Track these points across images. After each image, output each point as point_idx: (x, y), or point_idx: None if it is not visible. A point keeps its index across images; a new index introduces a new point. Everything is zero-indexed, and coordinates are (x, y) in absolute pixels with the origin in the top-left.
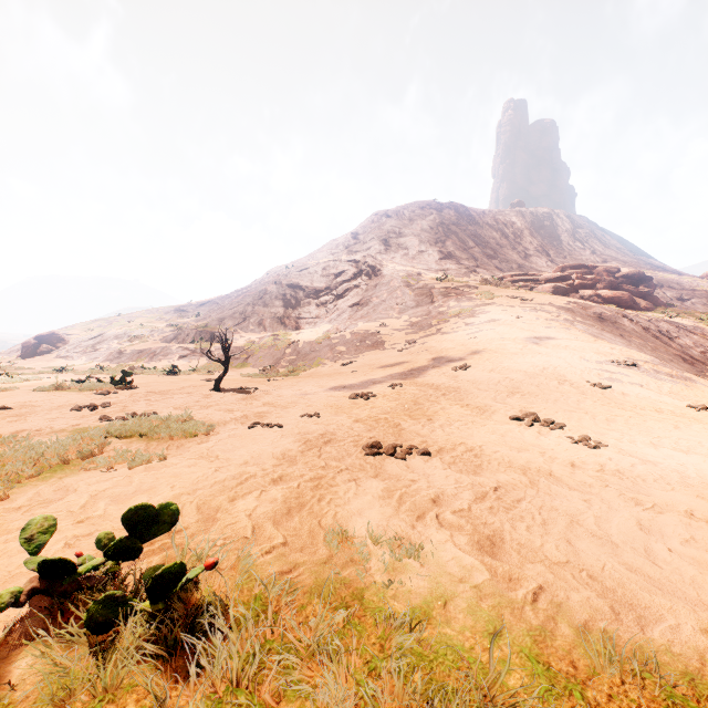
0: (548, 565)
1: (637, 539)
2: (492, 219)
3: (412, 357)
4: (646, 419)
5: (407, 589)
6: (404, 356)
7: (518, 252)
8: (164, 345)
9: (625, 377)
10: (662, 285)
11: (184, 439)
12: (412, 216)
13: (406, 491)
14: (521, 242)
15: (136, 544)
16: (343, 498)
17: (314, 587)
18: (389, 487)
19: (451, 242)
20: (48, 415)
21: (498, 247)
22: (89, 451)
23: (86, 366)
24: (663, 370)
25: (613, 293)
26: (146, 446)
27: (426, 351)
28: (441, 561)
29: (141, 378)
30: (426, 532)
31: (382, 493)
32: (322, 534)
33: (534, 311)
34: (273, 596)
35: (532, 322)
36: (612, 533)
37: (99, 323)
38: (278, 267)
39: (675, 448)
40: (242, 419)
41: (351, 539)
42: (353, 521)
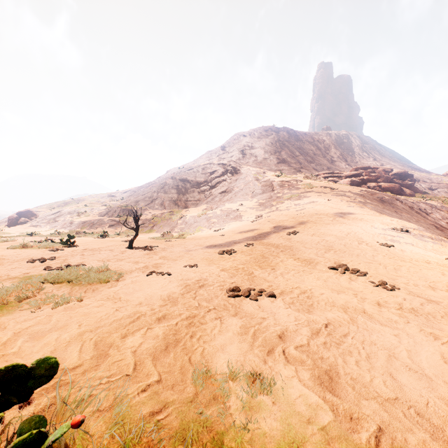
0: (380, 403)
1: (445, 372)
2: (311, 138)
3: (260, 226)
4: (421, 268)
5: (262, 431)
6: (255, 225)
7: (327, 159)
8: (99, 218)
9: (402, 239)
10: (418, 180)
11: (99, 284)
12: (259, 135)
13: (258, 328)
14: (329, 153)
15: (10, 400)
16: (210, 335)
17: (179, 432)
18: (246, 324)
19: (285, 152)
20: (9, 266)
21: (314, 155)
22: (26, 295)
23: (49, 232)
24: (426, 234)
25: (389, 185)
26: (70, 290)
27: (269, 222)
28: (290, 399)
29: (82, 240)
30: (275, 368)
31: (240, 330)
32: (191, 371)
33: (339, 196)
34: (141, 443)
35: (338, 203)
36: (423, 366)
37: (58, 204)
38: (174, 168)
39: (447, 290)
40: (144, 269)
41: (214, 375)
42: (217, 357)
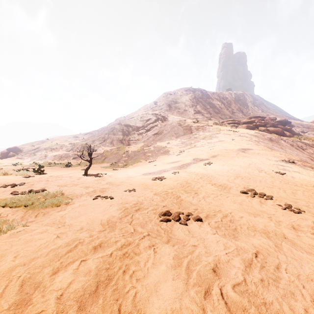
0: None
1: None
2: (217, 96)
3: (182, 158)
4: (313, 192)
5: None
6: (179, 158)
7: (229, 111)
8: (66, 153)
9: (290, 168)
10: (294, 126)
11: (50, 208)
12: (181, 94)
13: (191, 259)
14: (230, 106)
15: None
16: (143, 269)
17: None
18: (178, 254)
19: (199, 106)
20: None
21: (220, 108)
22: None
23: (29, 162)
24: (307, 164)
25: (274, 129)
26: (24, 214)
27: (189, 155)
28: None
29: (51, 168)
30: None
31: (173, 262)
32: None
33: (240, 136)
34: None
35: (240, 141)
36: None
37: (37, 142)
38: (120, 117)
39: None
40: (92, 193)
41: None
42: (150, 305)
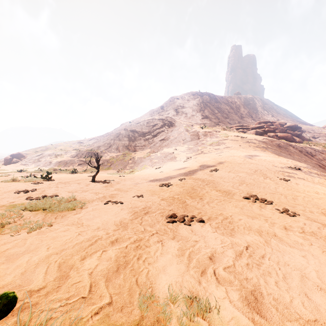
0: (303, 325)
1: None
2: (226, 100)
3: (189, 165)
4: (313, 198)
5: None
6: (185, 164)
7: (238, 116)
8: (71, 159)
9: (295, 175)
10: (305, 131)
11: (67, 212)
12: (188, 98)
13: (192, 250)
14: (239, 111)
15: None
16: (153, 257)
17: None
18: (182, 247)
19: (207, 111)
20: (0, 196)
21: (228, 113)
22: (8, 221)
23: (34, 169)
24: (313, 171)
25: (283, 134)
26: (44, 216)
27: (196, 162)
28: (224, 321)
29: (58, 175)
30: (209, 288)
31: (177, 252)
32: (137, 292)
33: (248, 142)
34: None
35: (247, 148)
36: None
37: (41, 148)
38: (126, 122)
39: None
40: (102, 198)
41: (157, 297)
42: (159, 278)
